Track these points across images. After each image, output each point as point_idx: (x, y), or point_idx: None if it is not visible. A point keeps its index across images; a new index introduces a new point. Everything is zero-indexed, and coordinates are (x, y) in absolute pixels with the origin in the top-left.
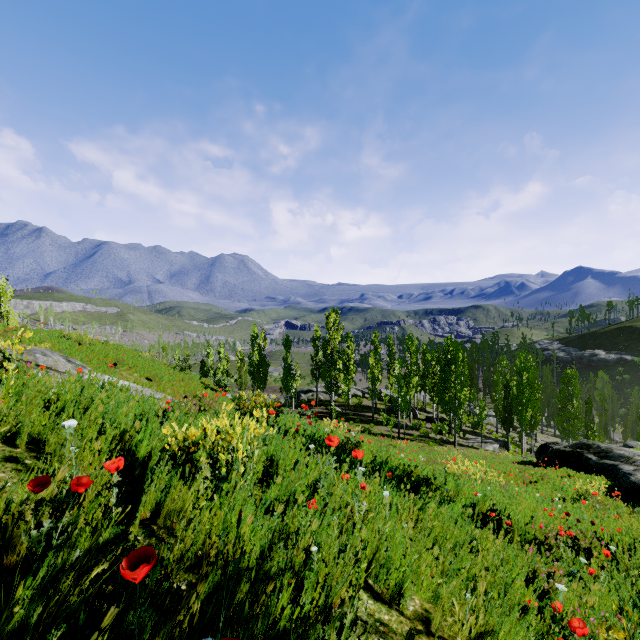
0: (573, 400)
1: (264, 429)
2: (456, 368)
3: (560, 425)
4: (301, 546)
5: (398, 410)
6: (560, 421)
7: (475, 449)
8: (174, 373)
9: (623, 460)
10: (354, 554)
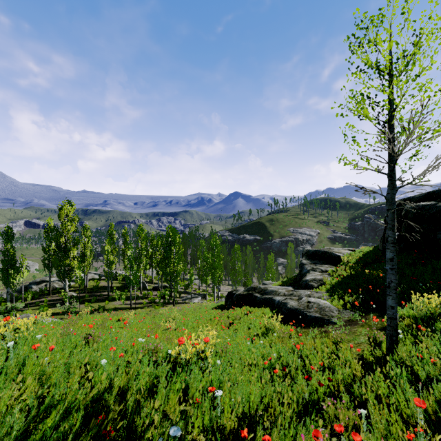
0: (238, 262)
1: None
2: (175, 248)
3: (232, 278)
4: None
5: (130, 285)
6: (232, 276)
7: (187, 304)
8: None
9: (274, 293)
10: None
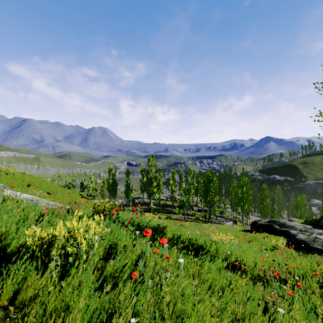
0: (266, 199)
1: (101, 228)
2: (212, 185)
3: (260, 211)
4: (123, 317)
5: (184, 206)
6: (260, 209)
7: (221, 224)
8: (64, 190)
9: (291, 228)
10: (162, 312)
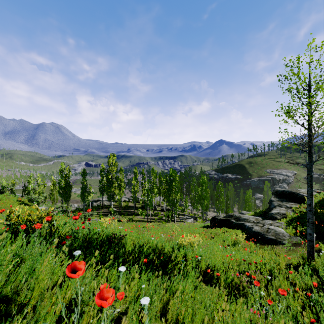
0: (221, 195)
1: None
2: (175, 184)
3: (216, 207)
4: None
5: (147, 207)
6: (216, 205)
7: (183, 222)
8: None
9: (245, 220)
10: None
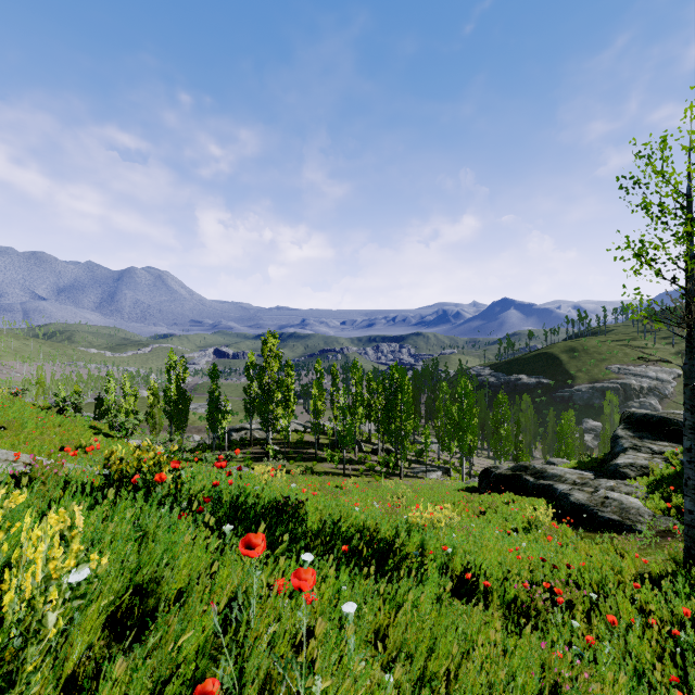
0: (504, 422)
1: (73, 560)
2: (402, 396)
3: (494, 447)
4: None
5: (343, 444)
6: (494, 443)
7: (420, 479)
8: (46, 416)
9: (556, 479)
10: None
